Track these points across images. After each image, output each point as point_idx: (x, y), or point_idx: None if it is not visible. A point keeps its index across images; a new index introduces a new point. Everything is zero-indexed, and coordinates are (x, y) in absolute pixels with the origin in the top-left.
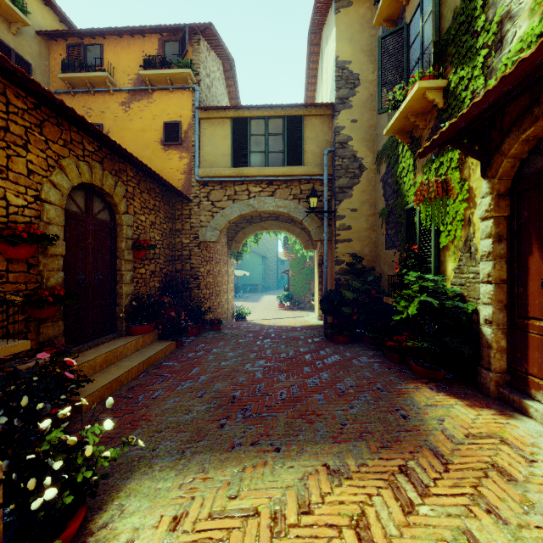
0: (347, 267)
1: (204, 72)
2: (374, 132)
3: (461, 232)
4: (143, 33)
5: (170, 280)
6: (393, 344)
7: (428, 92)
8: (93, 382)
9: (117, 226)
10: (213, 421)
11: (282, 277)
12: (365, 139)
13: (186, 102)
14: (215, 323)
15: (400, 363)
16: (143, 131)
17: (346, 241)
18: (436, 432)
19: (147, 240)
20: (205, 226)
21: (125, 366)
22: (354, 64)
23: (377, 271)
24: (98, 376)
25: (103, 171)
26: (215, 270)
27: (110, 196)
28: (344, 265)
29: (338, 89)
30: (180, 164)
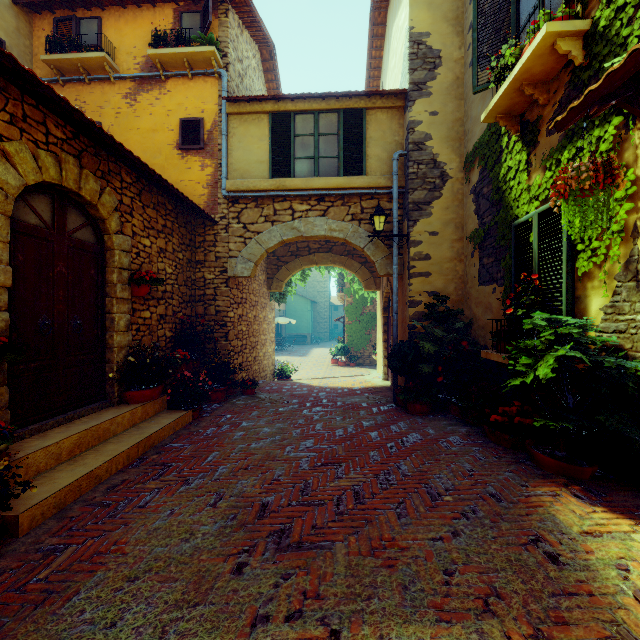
0: (424, 310)
1: (233, 54)
2: (461, 129)
3: (619, 250)
4: (154, 2)
5: (188, 327)
6: (500, 420)
7: (559, 41)
8: (31, 490)
9: (106, 251)
10: (226, 556)
11: (336, 326)
12: (448, 138)
13: (210, 92)
14: (248, 385)
15: (512, 448)
16: (154, 131)
17: (423, 275)
18: (626, 599)
19: (150, 272)
20: (235, 256)
21: (108, 452)
22: (434, 36)
23: (465, 316)
24: (63, 469)
25: (80, 170)
26: (250, 315)
27: (94, 207)
28: (420, 308)
29: (412, 71)
30: (202, 174)
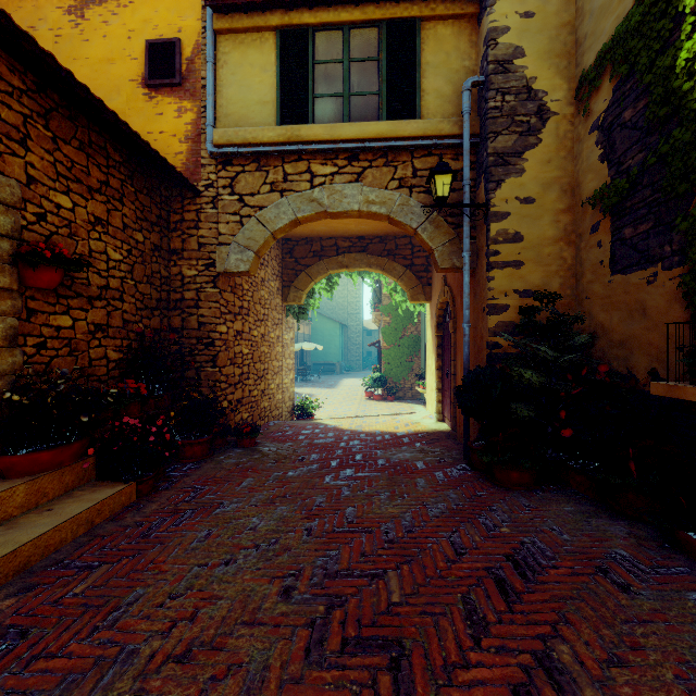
0: (513, 320)
1: None
2: (571, 38)
3: None
4: None
5: (150, 346)
6: None
7: None
8: None
9: None
10: None
11: (369, 353)
12: (551, 52)
13: (189, 2)
14: (245, 433)
15: None
16: (109, 60)
17: (511, 265)
18: None
19: (60, 245)
20: (227, 242)
21: None
22: None
23: (578, 328)
24: None
25: None
26: (256, 333)
27: None
28: (506, 316)
29: None
30: (178, 122)
